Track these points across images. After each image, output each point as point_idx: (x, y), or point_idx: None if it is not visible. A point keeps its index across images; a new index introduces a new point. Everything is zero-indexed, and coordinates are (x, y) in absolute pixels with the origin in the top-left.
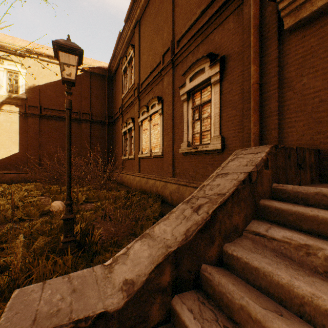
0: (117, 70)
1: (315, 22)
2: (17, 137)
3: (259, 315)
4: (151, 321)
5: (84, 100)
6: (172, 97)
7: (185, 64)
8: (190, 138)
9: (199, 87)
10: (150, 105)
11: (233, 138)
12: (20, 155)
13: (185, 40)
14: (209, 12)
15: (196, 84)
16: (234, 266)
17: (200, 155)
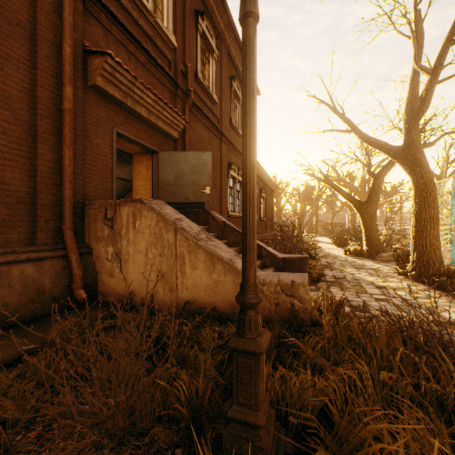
0: None
1: (105, 100)
2: None
3: None
4: None
5: None
6: None
7: None
8: None
9: None
10: None
11: (7, 161)
12: None
13: None
14: None
15: None
16: None
17: None
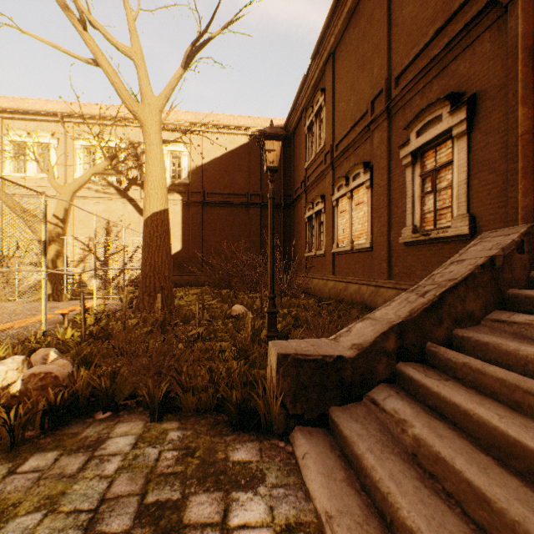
0: (297, 128)
1: None
2: (179, 232)
3: (478, 365)
4: (378, 375)
5: (252, 176)
6: (388, 161)
7: (409, 110)
8: (417, 220)
9: (431, 144)
10: (351, 175)
11: (490, 216)
12: (183, 253)
13: (408, 74)
14: (449, 29)
15: (426, 140)
16: (465, 347)
17: (434, 245)
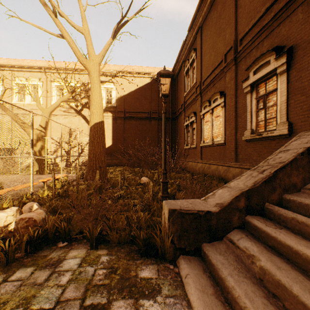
0: (179, 73)
1: None
2: (111, 134)
3: (303, 219)
4: (233, 224)
5: (153, 102)
6: (235, 90)
7: (248, 59)
8: (254, 125)
9: (263, 79)
10: (212, 99)
11: (302, 122)
12: (113, 147)
13: (248, 37)
14: (275, 7)
15: (260, 76)
16: (291, 206)
17: (265, 141)
